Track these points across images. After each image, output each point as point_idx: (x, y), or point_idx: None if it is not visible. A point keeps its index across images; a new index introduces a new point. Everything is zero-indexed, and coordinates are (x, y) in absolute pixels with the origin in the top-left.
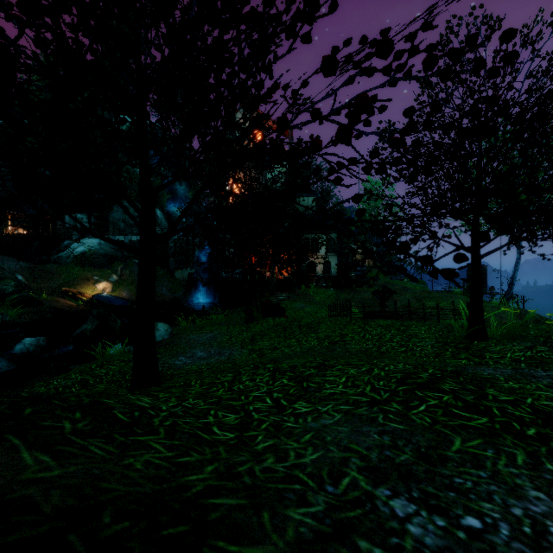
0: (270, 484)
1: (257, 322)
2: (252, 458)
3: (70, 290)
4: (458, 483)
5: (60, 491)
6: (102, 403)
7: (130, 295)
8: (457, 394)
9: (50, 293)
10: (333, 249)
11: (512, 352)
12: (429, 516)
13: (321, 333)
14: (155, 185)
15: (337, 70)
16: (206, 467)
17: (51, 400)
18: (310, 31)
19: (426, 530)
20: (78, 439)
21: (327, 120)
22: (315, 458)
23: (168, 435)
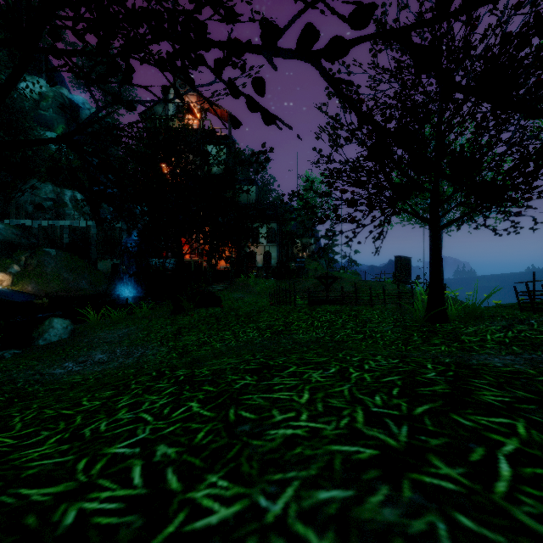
0: None
1: (187, 314)
2: None
3: None
4: None
5: None
6: None
7: (37, 290)
8: (525, 414)
9: None
10: (273, 239)
11: (491, 334)
12: None
13: (262, 322)
14: (75, 165)
15: None
16: None
17: None
18: None
19: None
20: None
21: None
22: None
23: None
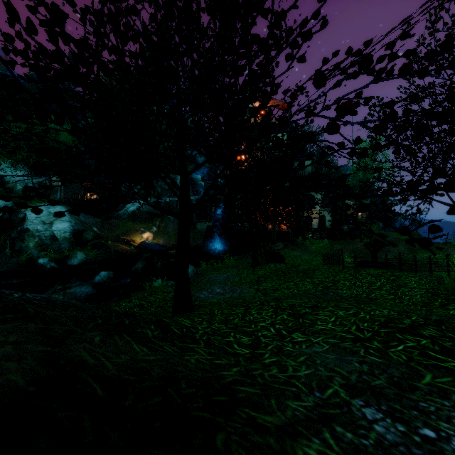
0: (275, 384)
1: (262, 267)
2: (262, 367)
3: (126, 238)
4: (422, 406)
5: (157, 367)
6: (163, 321)
7: (165, 242)
8: (436, 340)
9: (113, 240)
10: (327, 205)
11: None
12: (393, 423)
13: (316, 278)
14: None
15: (326, 83)
16: (233, 368)
17: (135, 316)
18: (304, 56)
19: (388, 430)
20: (157, 341)
21: (319, 116)
22: (307, 373)
23: (206, 345)
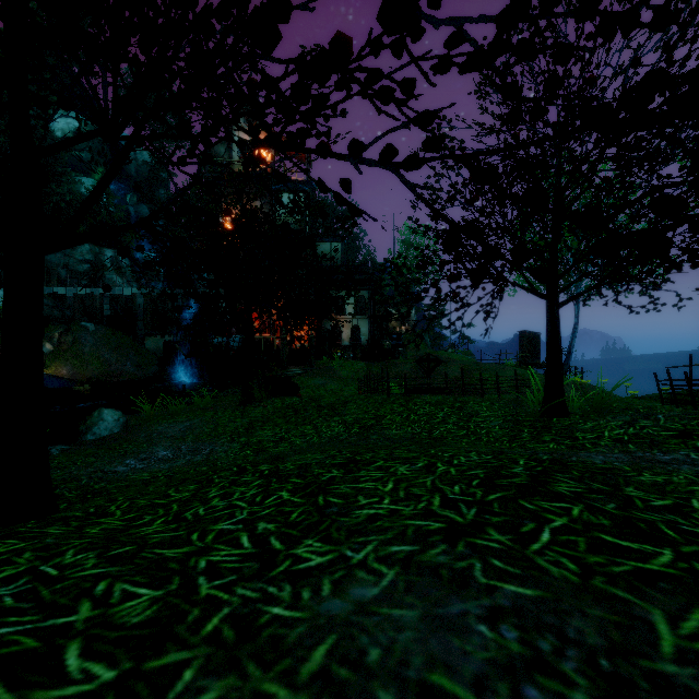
0: None
1: (259, 404)
2: None
3: None
4: None
5: None
6: None
7: (73, 373)
8: (588, 501)
9: None
10: (363, 310)
11: (610, 430)
12: None
13: (349, 415)
14: (117, 218)
15: None
16: None
17: None
18: None
19: None
20: None
21: None
22: None
23: None
